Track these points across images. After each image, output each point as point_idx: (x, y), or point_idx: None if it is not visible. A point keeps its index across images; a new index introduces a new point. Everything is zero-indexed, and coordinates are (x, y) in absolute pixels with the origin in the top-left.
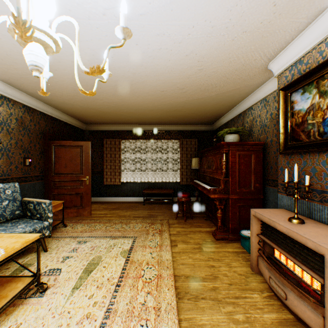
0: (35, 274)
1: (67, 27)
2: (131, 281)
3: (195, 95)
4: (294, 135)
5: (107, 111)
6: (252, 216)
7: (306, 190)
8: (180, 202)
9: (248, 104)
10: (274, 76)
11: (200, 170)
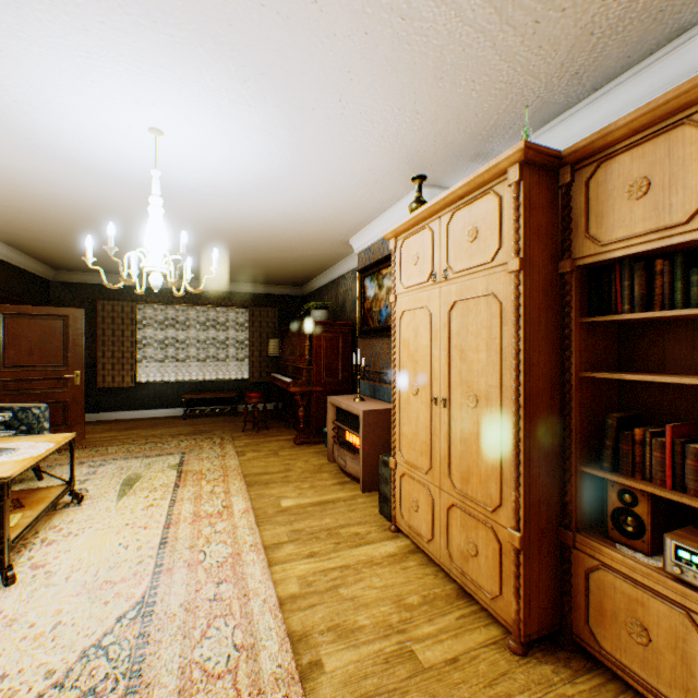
0: (67, 482)
1: (112, 187)
2: (192, 483)
3: (271, 253)
4: (367, 320)
5: (118, 256)
6: (329, 403)
7: (363, 371)
8: (250, 412)
9: (342, 272)
10: (355, 254)
11: (282, 358)
